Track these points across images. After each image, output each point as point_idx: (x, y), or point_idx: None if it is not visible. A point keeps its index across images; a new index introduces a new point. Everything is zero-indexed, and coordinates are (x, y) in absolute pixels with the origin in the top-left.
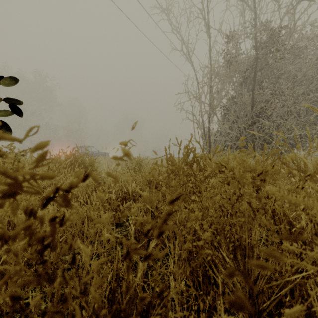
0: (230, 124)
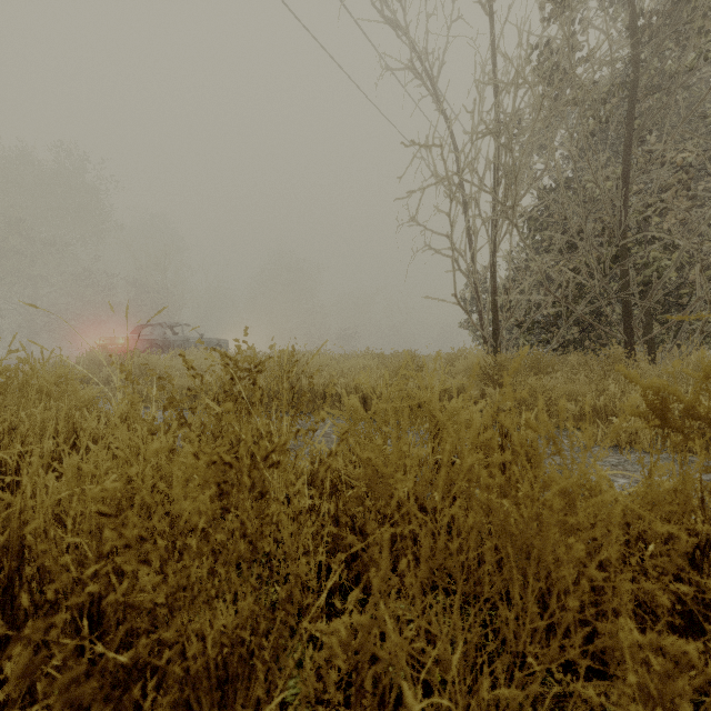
0: (559, 255)
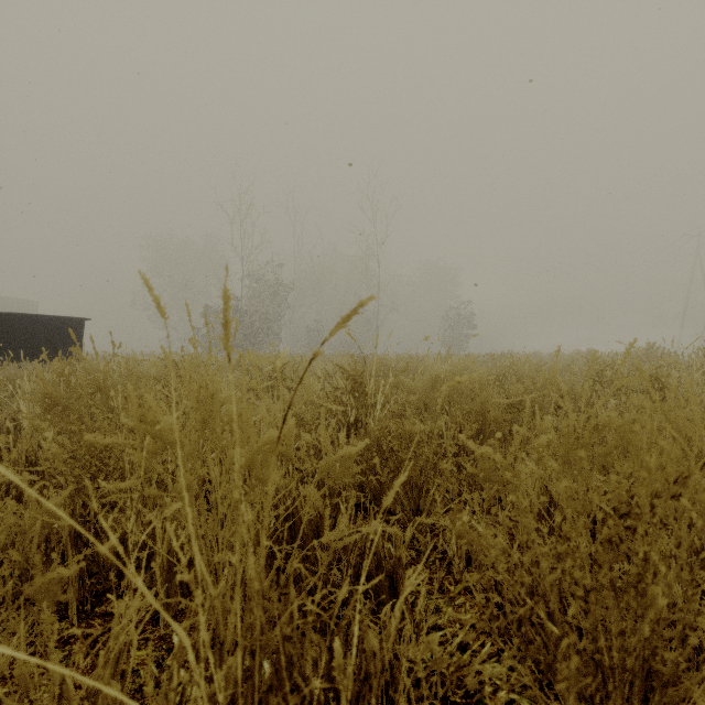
0: None
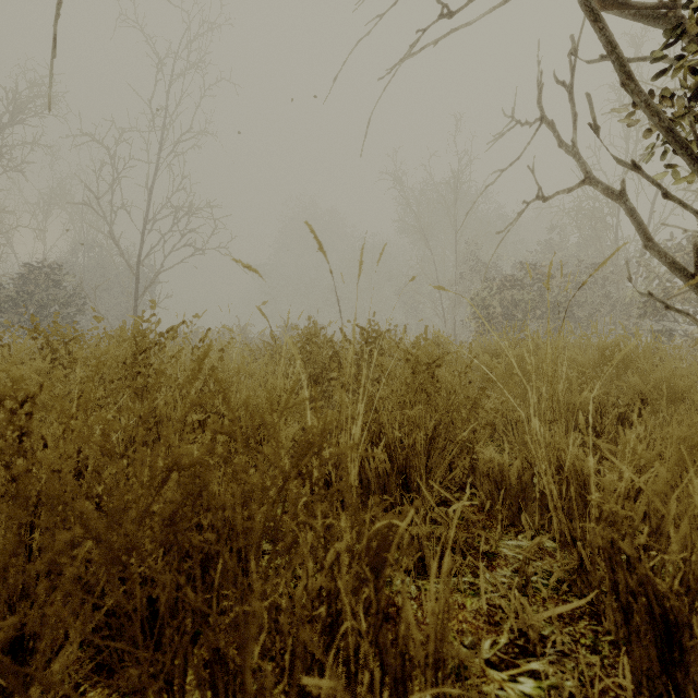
0: None
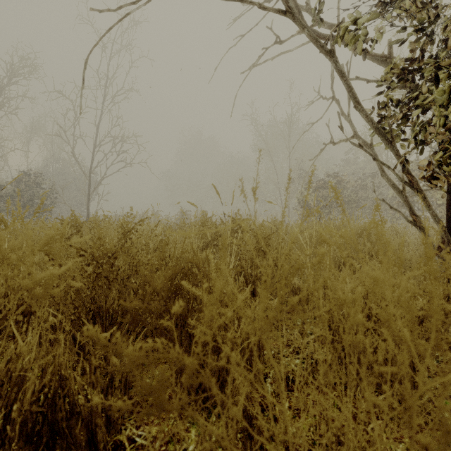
0: None
